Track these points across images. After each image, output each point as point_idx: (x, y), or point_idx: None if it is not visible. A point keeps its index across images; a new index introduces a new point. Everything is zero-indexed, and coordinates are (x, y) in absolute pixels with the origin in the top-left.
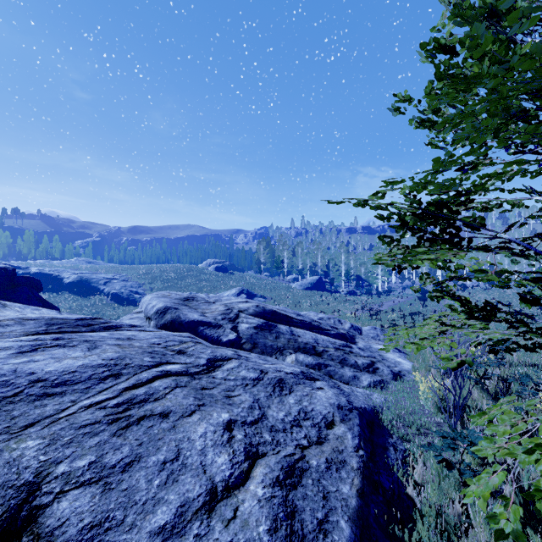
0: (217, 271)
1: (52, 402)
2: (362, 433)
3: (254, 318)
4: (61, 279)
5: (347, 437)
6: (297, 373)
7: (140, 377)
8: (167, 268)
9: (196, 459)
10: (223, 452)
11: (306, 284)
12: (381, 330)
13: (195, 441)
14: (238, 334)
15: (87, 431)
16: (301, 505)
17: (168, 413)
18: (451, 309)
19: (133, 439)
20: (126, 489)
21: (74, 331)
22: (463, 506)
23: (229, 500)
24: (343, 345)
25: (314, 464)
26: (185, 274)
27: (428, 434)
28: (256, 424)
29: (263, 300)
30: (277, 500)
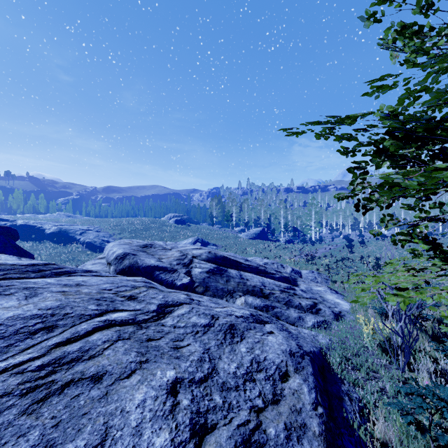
0: (176, 223)
1: None
2: (317, 383)
3: (206, 263)
4: (43, 230)
5: (303, 391)
6: (247, 317)
7: (77, 329)
8: (134, 221)
9: (127, 442)
10: (163, 428)
11: (251, 234)
12: (318, 273)
13: (129, 414)
14: (191, 278)
15: None
16: None
17: (101, 375)
18: (414, 254)
19: (48, 416)
20: None
21: (21, 277)
22: None
23: None
24: (287, 288)
25: (272, 434)
26: (150, 226)
27: (377, 377)
28: (205, 382)
29: (215, 247)
30: None
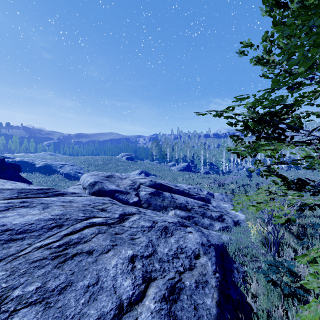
0: (127, 160)
1: (15, 245)
2: (217, 261)
3: (149, 188)
4: (34, 165)
5: (208, 264)
6: (176, 222)
7: (75, 227)
8: (97, 158)
9: (109, 283)
10: (128, 278)
11: (180, 167)
12: (225, 195)
13: (109, 270)
14: (139, 198)
15: (37, 265)
16: (180, 314)
17: (92, 251)
18: (274, 183)
19: (68, 269)
20: (61, 306)
21: (35, 197)
22: (283, 309)
23: (131, 312)
24: (203, 205)
25: (188, 284)
26: (108, 162)
27: (257, 260)
28: (150, 257)
29: (155, 177)
30: (163, 311)
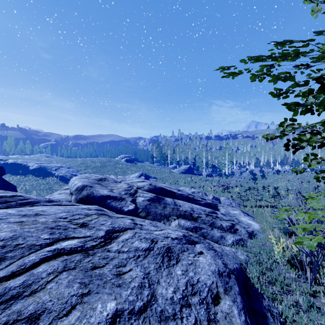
0: (126, 162)
1: None
2: (244, 302)
3: (148, 193)
4: (28, 167)
5: (234, 313)
6: (181, 238)
7: (25, 261)
8: (95, 160)
9: None
10: None
11: (181, 170)
12: (232, 200)
13: None
14: (136, 205)
15: None
16: None
17: (39, 314)
18: None
19: None
20: None
21: None
22: None
23: None
24: (211, 212)
25: None
26: (107, 164)
27: (290, 291)
28: (144, 312)
29: (155, 180)
30: None
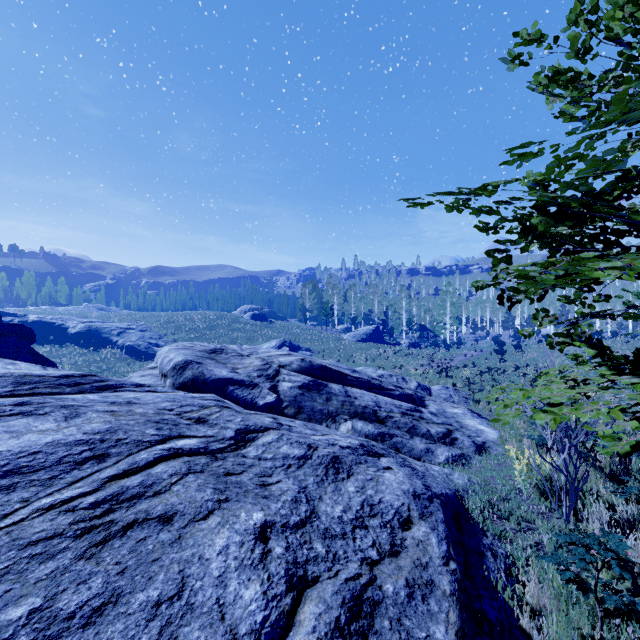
0: (253, 319)
1: None
2: (450, 533)
3: (299, 375)
4: (65, 329)
5: (431, 541)
6: (356, 447)
7: (135, 459)
8: (194, 316)
9: (209, 594)
10: (252, 579)
11: (360, 334)
12: (454, 390)
13: (210, 562)
14: (278, 396)
15: (38, 551)
16: None
17: (171, 516)
18: (578, 361)
19: (111, 562)
20: None
21: (53, 393)
22: None
23: None
24: (411, 410)
25: (390, 591)
26: (216, 323)
27: (532, 529)
28: (302, 528)
29: (309, 354)
30: None
